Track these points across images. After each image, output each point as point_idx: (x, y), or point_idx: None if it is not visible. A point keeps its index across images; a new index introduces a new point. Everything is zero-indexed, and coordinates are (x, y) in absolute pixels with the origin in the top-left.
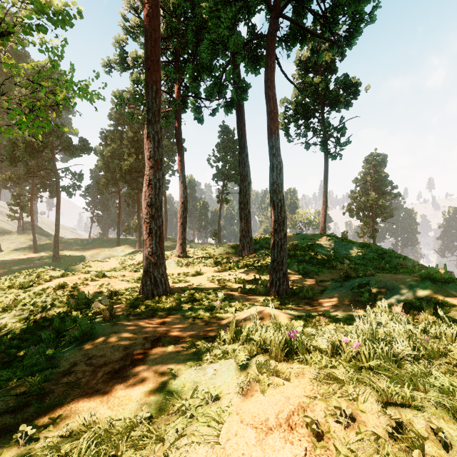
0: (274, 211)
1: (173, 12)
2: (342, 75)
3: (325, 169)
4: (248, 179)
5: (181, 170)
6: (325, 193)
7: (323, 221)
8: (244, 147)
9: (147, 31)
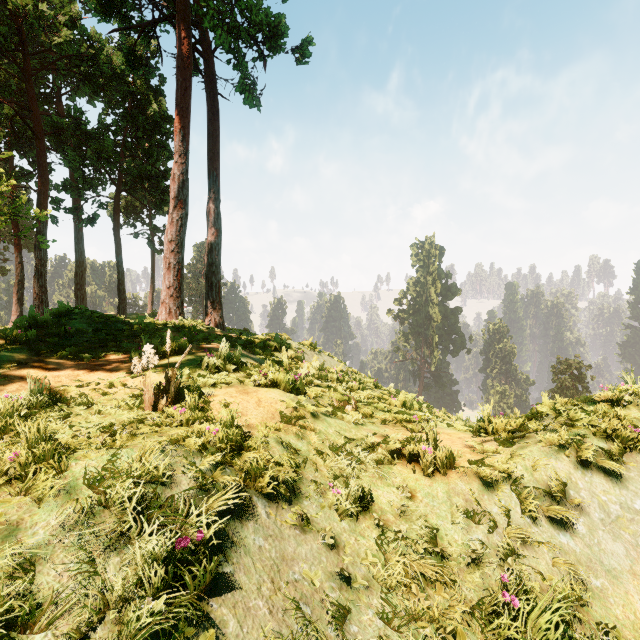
0: (120, 294)
1: (22, 132)
2: None
3: (152, 260)
4: (85, 266)
5: (19, 252)
6: (153, 280)
7: (151, 303)
8: (82, 239)
9: (42, 190)
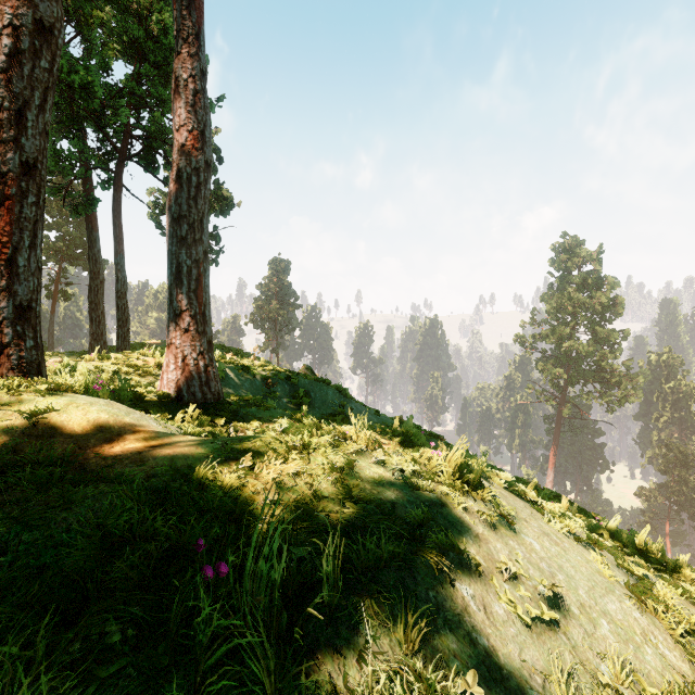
0: (119, 312)
1: None
2: (215, 185)
3: None
4: (102, 278)
5: None
6: None
7: None
8: (96, 242)
9: None
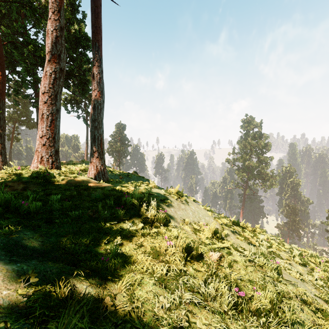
0: None
1: None
2: None
3: (87, 131)
4: None
5: None
6: (87, 142)
7: (86, 155)
8: None
9: (1, 81)
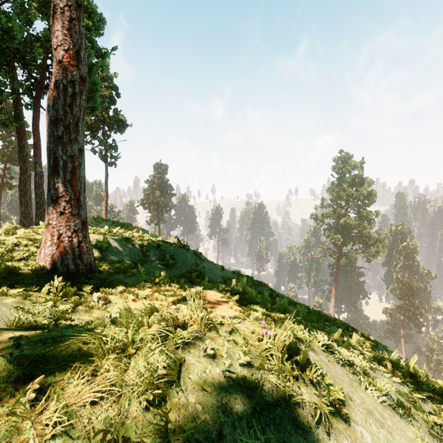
0: (37, 198)
1: None
2: (114, 111)
3: (106, 172)
4: (29, 173)
5: None
6: (107, 189)
7: (104, 209)
8: (24, 148)
9: None
